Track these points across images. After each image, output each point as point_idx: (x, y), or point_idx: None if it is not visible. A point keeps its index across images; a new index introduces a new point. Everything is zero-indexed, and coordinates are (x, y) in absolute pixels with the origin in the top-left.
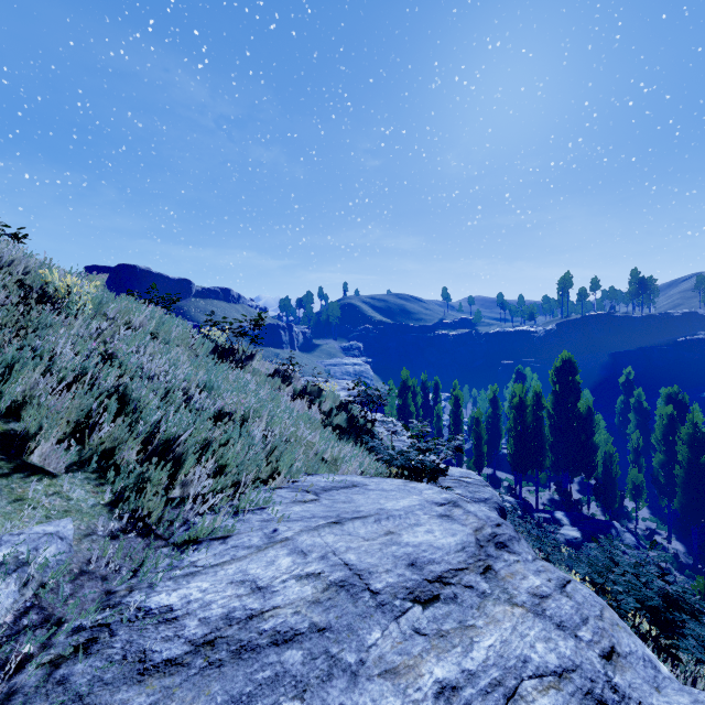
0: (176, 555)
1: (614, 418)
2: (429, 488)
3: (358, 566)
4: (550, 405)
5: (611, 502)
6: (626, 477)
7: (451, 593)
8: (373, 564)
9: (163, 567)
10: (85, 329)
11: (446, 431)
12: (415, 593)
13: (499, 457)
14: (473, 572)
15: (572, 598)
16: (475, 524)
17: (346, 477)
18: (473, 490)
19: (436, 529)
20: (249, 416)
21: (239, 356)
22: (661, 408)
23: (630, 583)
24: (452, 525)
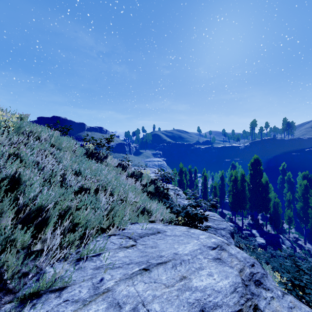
0: None
1: (276, 185)
2: (202, 233)
3: None
4: (248, 180)
5: (278, 225)
6: (282, 213)
7: None
8: None
9: None
10: (9, 141)
11: (200, 191)
12: None
13: (224, 203)
14: None
15: None
16: (238, 266)
17: (153, 225)
18: (217, 223)
19: (214, 271)
20: (100, 189)
21: (100, 156)
22: (300, 181)
23: (310, 281)
24: (223, 268)
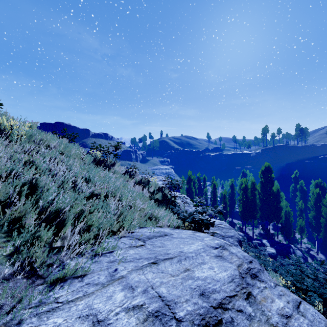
0: (46, 293)
1: (288, 194)
2: (207, 236)
3: (167, 298)
4: (259, 188)
5: (289, 235)
6: (295, 222)
7: (229, 317)
8: (177, 295)
9: (34, 304)
10: (22, 149)
11: (209, 200)
12: (206, 319)
13: (234, 213)
14: (240, 298)
15: (305, 317)
16: (237, 262)
17: (161, 229)
18: (225, 231)
19: (215, 266)
20: (109, 195)
21: (107, 164)
22: (313, 189)
23: (313, 284)
24: (224, 263)
